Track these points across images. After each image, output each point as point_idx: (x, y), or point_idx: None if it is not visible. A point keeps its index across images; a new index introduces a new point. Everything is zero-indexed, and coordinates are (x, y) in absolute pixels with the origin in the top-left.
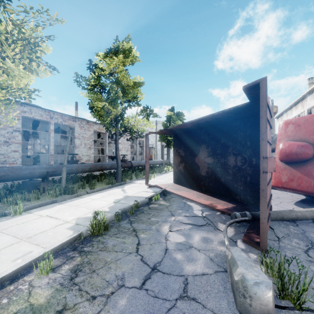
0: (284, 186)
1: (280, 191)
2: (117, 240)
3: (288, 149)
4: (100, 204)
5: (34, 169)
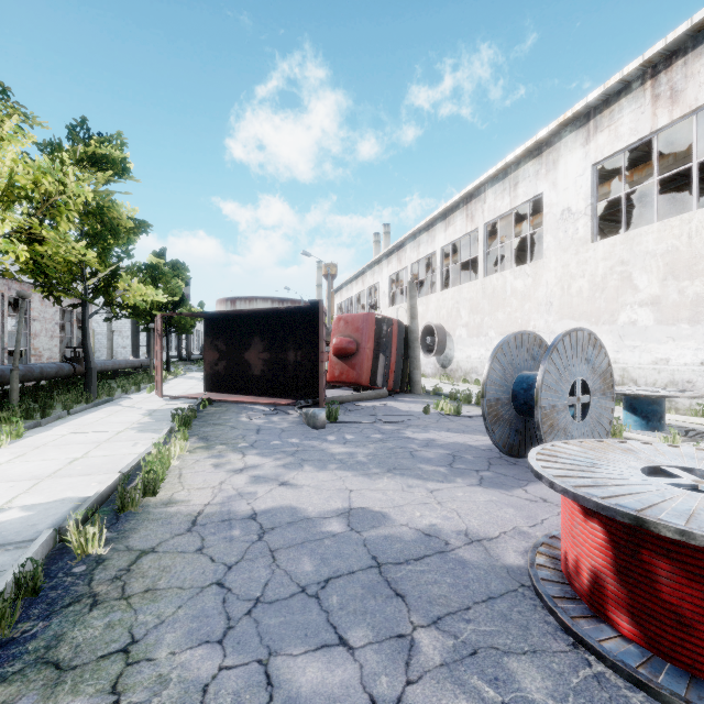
0: (337, 380)
1: (335, 390)
2: (210, 428)
3: (340, 344)
4: (130, 419)
5: None
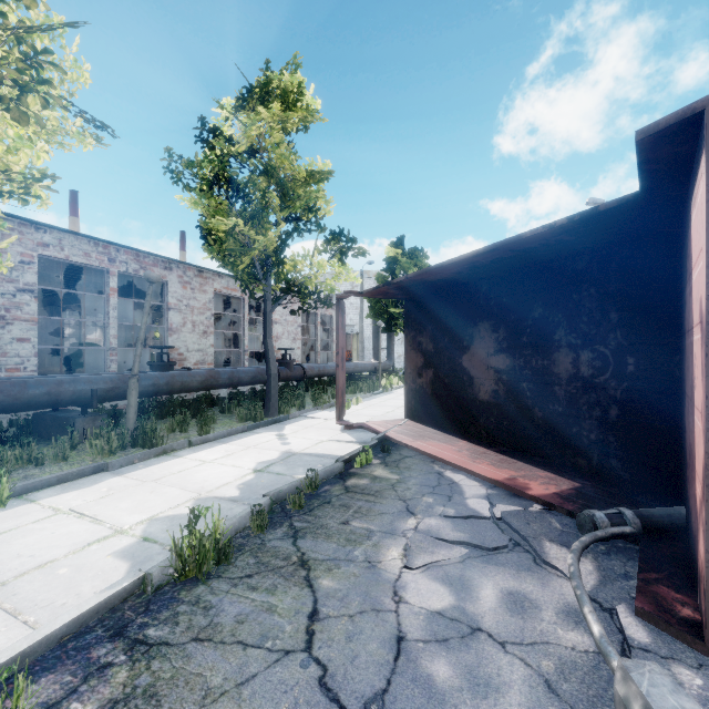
0: None
1: None
2: (251, 600)
3: None
4: (219, 477)
5: (60, 383)
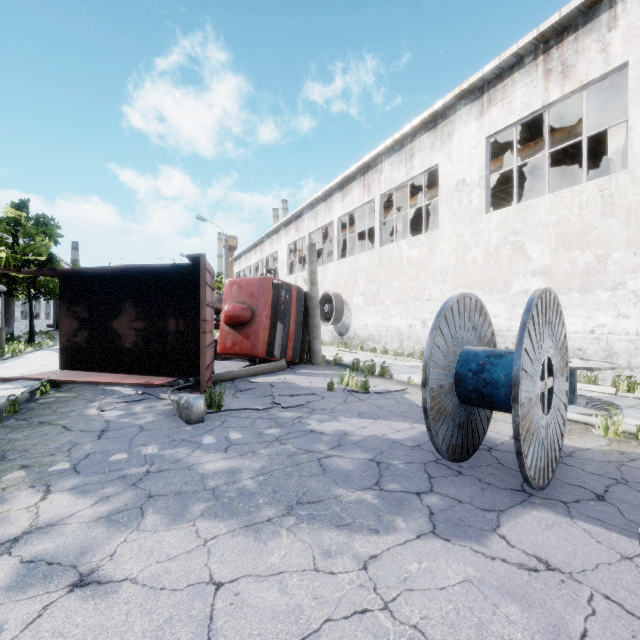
0: (229, 351)
1: (229, 361)
2: (26, 433)
3: (232, 311)
4: None
5: None
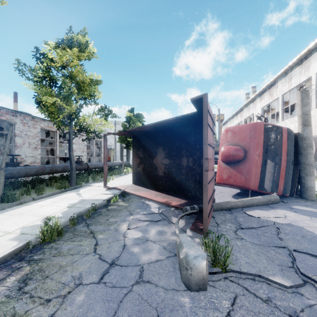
0: (225, 182)
1: (223, 187)
2: (73, 244)
3: (227, 152)
4: (51, 210)
5: None
